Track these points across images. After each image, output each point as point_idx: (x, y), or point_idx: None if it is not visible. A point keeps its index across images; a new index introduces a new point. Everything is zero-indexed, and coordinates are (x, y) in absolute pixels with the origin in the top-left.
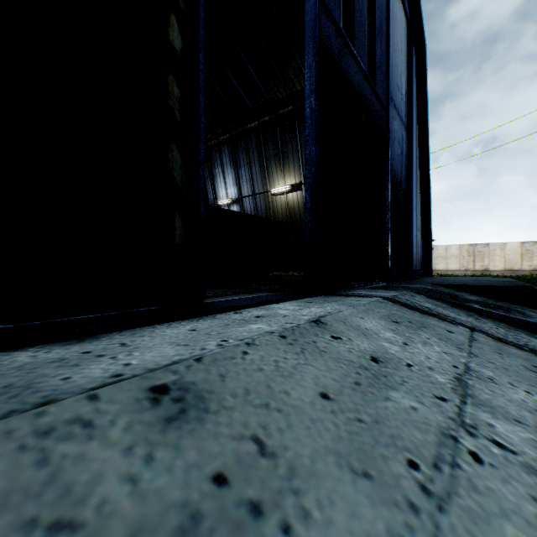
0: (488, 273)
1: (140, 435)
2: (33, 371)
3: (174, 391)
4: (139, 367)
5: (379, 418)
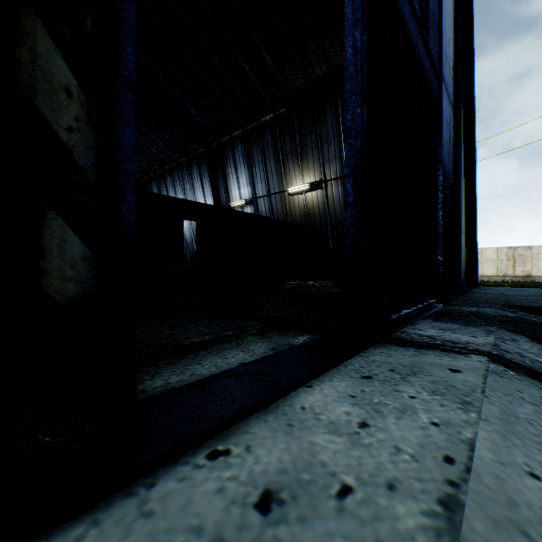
0: (531, 280)
1: None
2: None
3: None
4: None
5: None
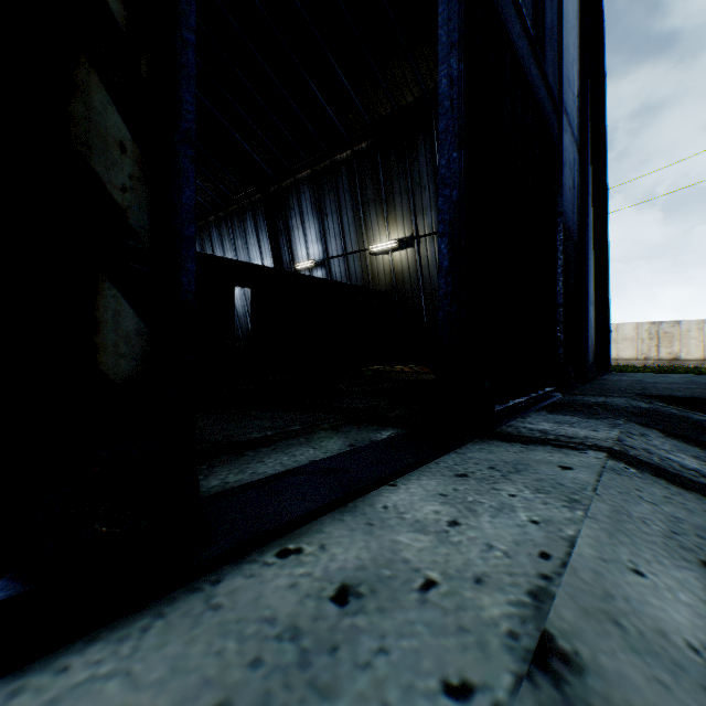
0: (679, 364)
1: None
2: None
3: None
4: None
5: None
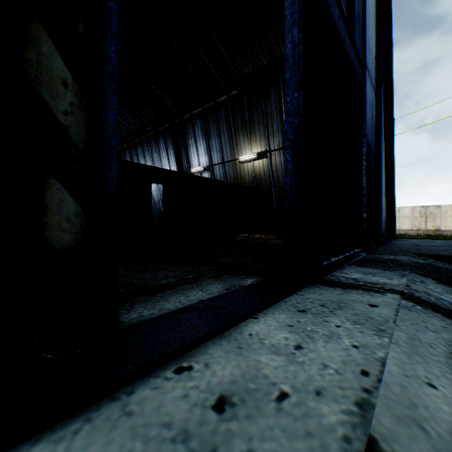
0: (440, 233)
1: None
2: None
3: None
4: None
5: None
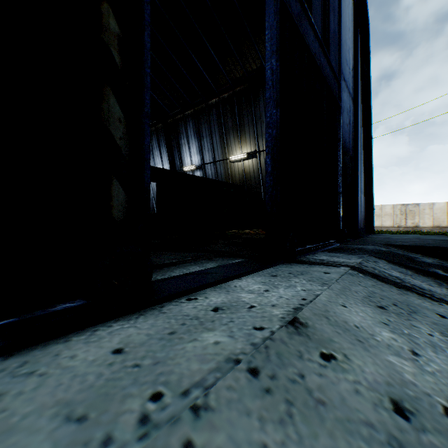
0: (418, 230)
1: None
2: None
3: None
4: None
5: None
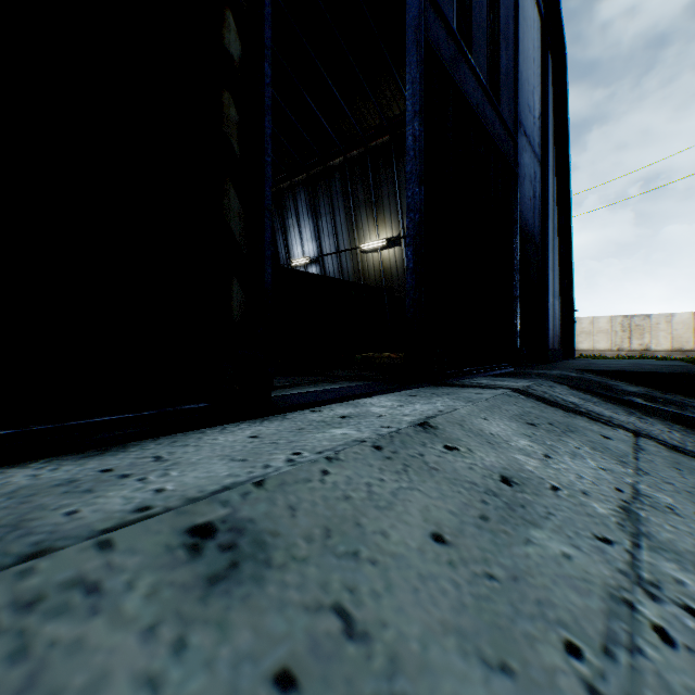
0: (650, 355)
1: (169, 606)
2: (28, 499)
3: (222, 533)
4: (176, 496)
5: (518, 572)
